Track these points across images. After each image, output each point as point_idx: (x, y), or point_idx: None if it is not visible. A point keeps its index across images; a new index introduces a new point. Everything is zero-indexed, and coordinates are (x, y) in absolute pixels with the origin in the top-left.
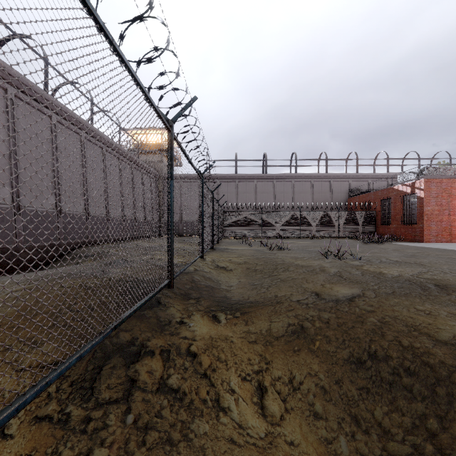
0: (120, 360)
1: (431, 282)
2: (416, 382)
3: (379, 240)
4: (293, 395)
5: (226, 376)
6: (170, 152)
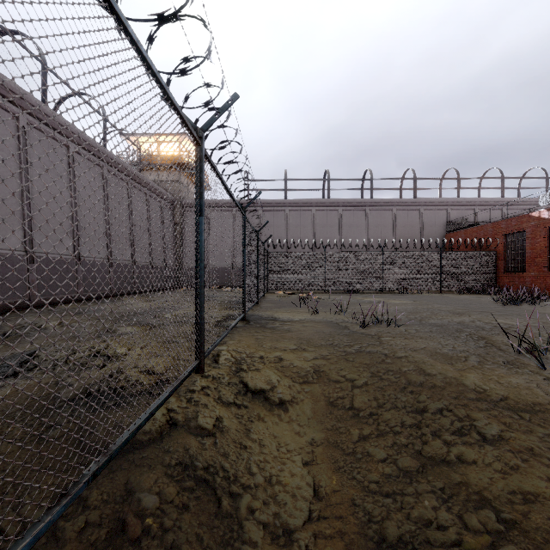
0: None
1: None
2: None
3: (533, 299)
4: None
5: None
6: None
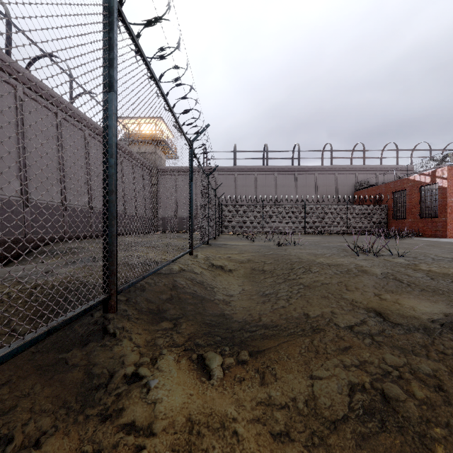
0: None
1: None
2: None
3: (399, 235)
4: None
5: None
6: (108, 33)
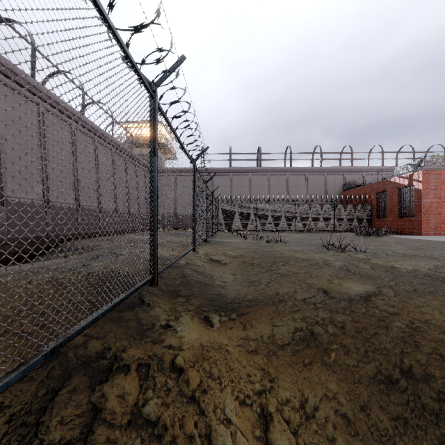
0: (83, 380)
1: None
2: None
3: (377, 233)
4: (306, 425)
5: (219, 400)
6: (153, 122)
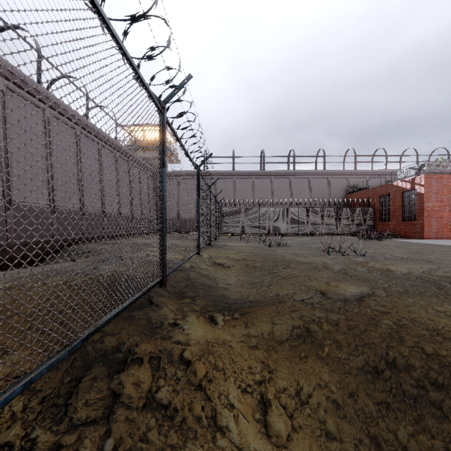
0: (102, 370)
1: (445, 280)
2: (446, 397)
3: (379, 236)
4: (300, 410)
5: (224, 388)
6: (162, 136)
